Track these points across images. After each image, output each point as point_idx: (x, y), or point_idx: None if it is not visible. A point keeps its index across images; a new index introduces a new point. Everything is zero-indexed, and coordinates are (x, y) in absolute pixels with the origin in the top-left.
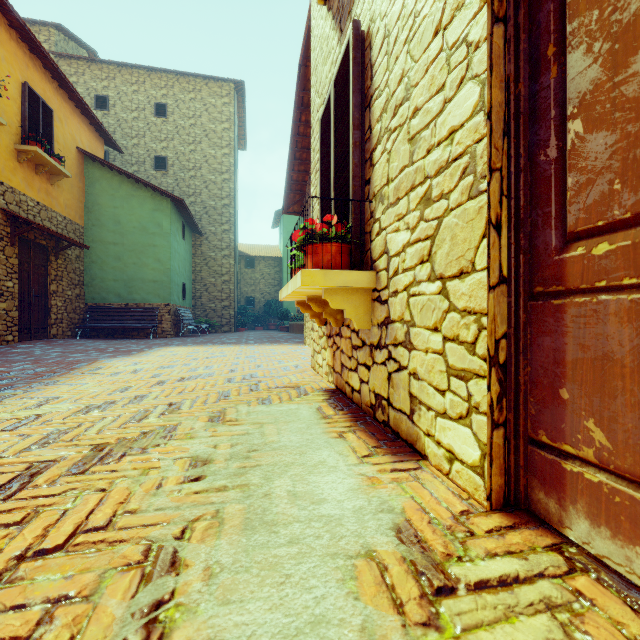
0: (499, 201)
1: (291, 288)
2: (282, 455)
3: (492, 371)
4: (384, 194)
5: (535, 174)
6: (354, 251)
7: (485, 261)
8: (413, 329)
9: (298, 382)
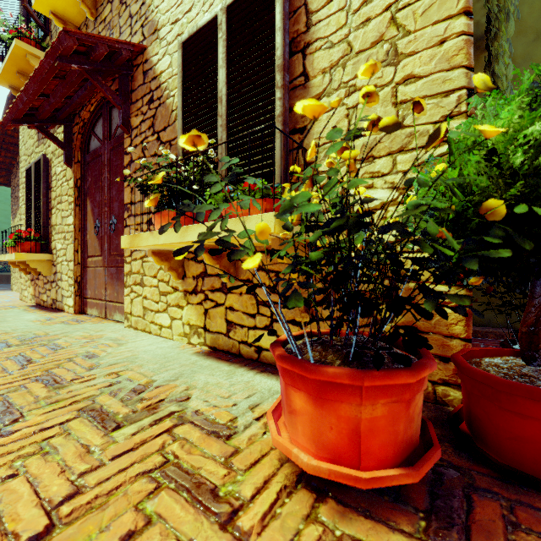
0: (78, 246)
1: (8, 258)
2: (8, 316)
3: (76, 284)
4: (55, 228)
5: (85, 242)
6: (43, 245)
7: (74, 259)
8: (63, 275)
9: (10, 305)
